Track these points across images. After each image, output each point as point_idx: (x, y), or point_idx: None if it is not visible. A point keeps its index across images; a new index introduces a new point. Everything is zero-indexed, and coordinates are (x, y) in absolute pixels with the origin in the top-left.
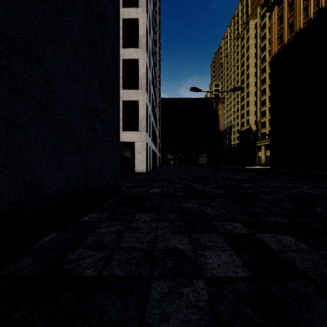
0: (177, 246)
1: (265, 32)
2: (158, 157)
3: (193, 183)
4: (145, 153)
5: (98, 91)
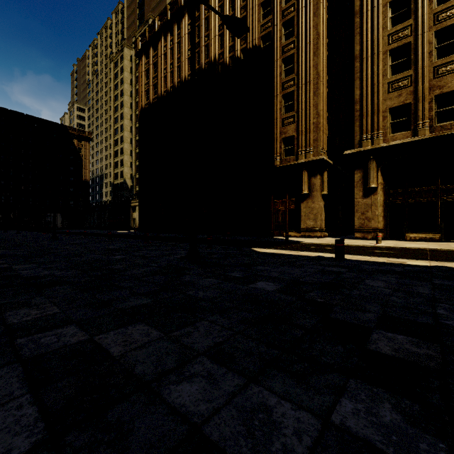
0: None
1: None
2: None
3: None
4: None
5: None
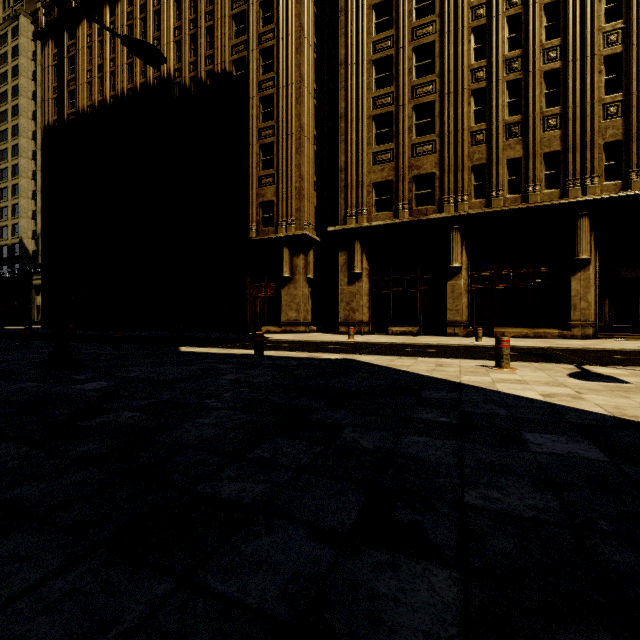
0: None
1: None
2: None
3: None
4: None
5: None
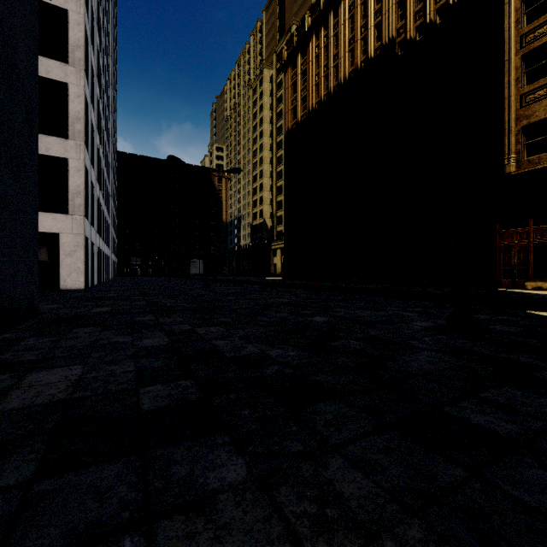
0: (119, 340)
1: (282, 93)
2: (112, 261)
3: (164, 299)
4: (84, 255)
5: (6, 171)
